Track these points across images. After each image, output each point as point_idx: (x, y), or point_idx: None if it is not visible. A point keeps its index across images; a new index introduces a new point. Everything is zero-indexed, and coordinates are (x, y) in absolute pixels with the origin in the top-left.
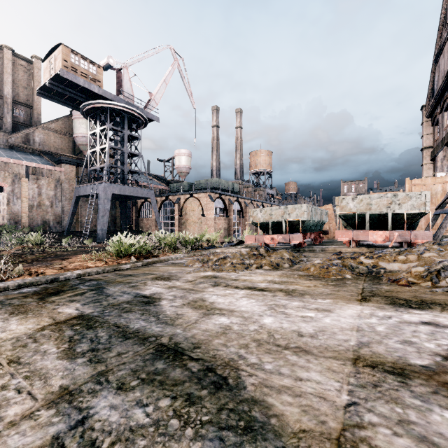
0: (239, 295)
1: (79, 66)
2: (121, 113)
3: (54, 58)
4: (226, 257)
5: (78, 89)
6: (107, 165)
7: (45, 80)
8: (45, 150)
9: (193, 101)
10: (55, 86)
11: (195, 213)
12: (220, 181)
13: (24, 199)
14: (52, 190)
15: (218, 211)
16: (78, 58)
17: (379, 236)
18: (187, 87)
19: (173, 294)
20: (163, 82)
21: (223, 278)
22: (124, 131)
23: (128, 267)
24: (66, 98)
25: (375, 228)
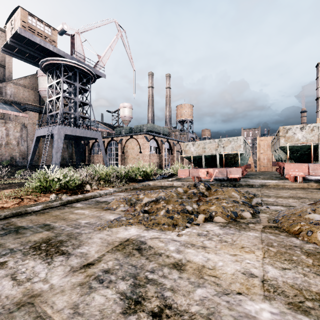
0: None
1: (36, 27)
2: (73, 69)
3: (14, 19)
4: (159, 199)
5: (36, 47)
6: (61, 111)
7: (7, 39)
8: (15, 100)
9: (133, 64)
10: (16, 44)
11: (134, 151)
12: (154, 126)
13: None
14: (18, 131)
15: (152, 149)
16: (35, 20)
17: None
18: (129, 53)
19: None
20: (109, 47)
21: (154, 254)
22: (76, 84)
23: (38, 209)
24: (27, 56)
25: None
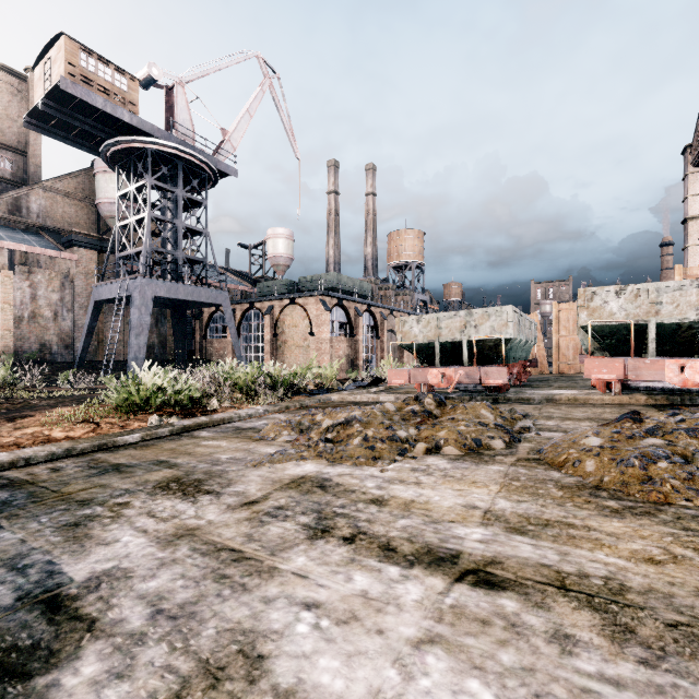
0: (404, 622)
1: (95, 75)
2: (172, 159)
3: (52, 60)
4: (351, 420)
5: (96, 116)
6: (146, 248)
7: (37, 100)
8: (49, 225)
9: (296, 146)
10: (55, 110)
11: (299, 331)
12: (341, 278)
13: (5, 307)
14: (57, 291)
15: (336, 327)
16: (94, 61)
17: (698, 371)
18: (287, 124)
19: (162, 588)
20: (245, 112)
21: (344, 490)
22: (178, 192)
23: (135, 440)
24: (77, 133)
25: (662, 354)
